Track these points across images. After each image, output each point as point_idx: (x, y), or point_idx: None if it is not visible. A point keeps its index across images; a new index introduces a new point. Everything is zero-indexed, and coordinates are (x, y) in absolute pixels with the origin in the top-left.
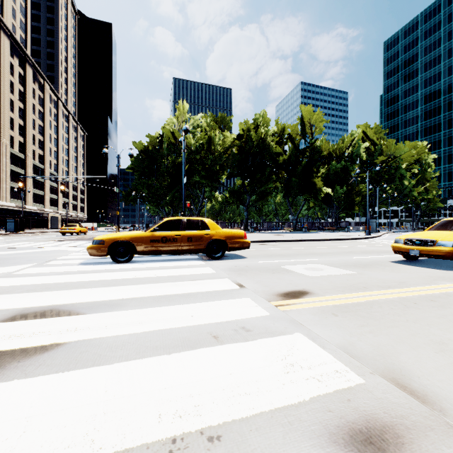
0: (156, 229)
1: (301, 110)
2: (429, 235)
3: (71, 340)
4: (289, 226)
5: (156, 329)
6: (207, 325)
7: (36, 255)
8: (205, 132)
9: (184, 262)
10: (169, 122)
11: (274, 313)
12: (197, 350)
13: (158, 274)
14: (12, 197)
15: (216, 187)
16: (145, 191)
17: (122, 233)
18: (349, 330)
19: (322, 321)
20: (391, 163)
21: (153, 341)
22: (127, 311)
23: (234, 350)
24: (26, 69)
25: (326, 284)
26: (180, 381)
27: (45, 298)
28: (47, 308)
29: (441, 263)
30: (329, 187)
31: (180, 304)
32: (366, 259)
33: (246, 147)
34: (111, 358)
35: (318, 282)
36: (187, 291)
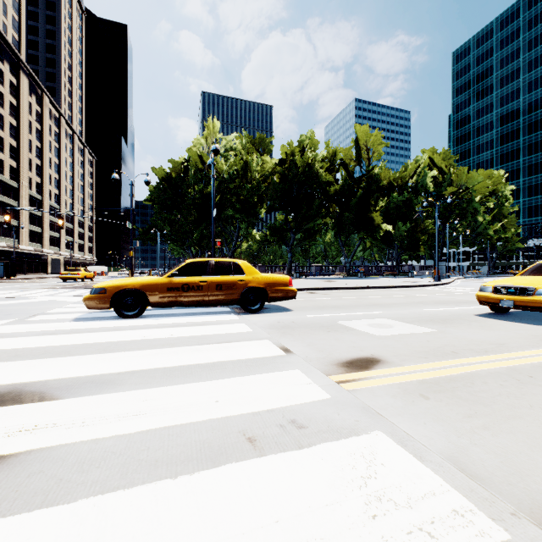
0: (174, 274)
1: (356, 131)
2: (525, 281)
3: (19, 450)
4: (342, 270)
5: (160, 426)
6: (238, 418)
7: (20, 307)
8: (240, 156)
9: (211, 317)
10: (196, 143)
11: (336, 395)
12: (220, 467)
13: (176, 333)
14: (2, 234)
15: (254, 223)
16: (167, 228)
17: (131, 279)
18: (452, 424)
19: (409, 409)
20: (462, 195)
21: (153, 449)
22: (122, 393)
23: (281, 468)
24: (20, 78)
25: (401, 348)
26: (188, 541)
27: (8, 372)
28: (4, 390)
29: (539, 317)
30: (389, 224)
31: (200, 381)
32: (443, 312)
33: (290, 175)
34: (77, 487)
35: (389, 344)
36: (213, 360)
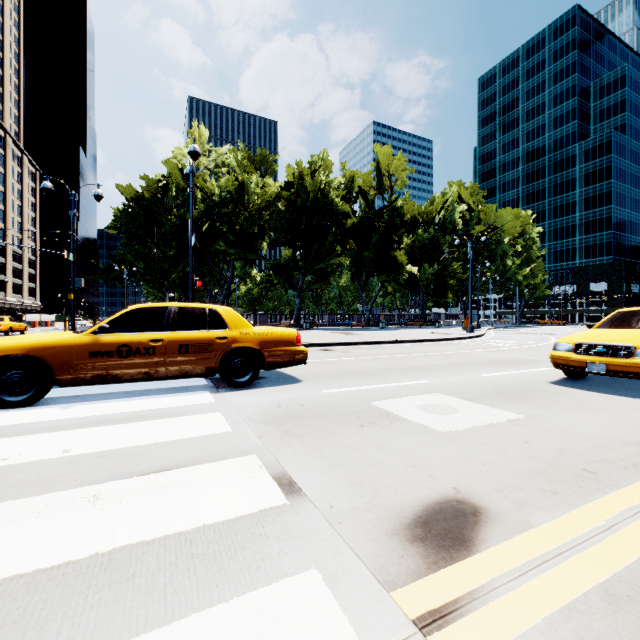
0: (103, 329)
1: (377, 154)
2: (617, 337)
3: None
4: (360, 319)
5: None
6: None
7: None
8: (235, 175)
9: (168, 400)
10: (177, 155)
11: None
12: None
13: (78, 445)
14: None
15: (253, 260)
16: (138, 264)
17: (20, 339)
18: None
19: None
20: (491, 235)
21: None
22: None
23: None
24: None
25: (497, 465)
26: None
27: None
28: None
29: (630, 384)
30: (414, 266)
31: None
32: (507, 378)
33: (299, 202)
34: None
35: (471, 454)
36: (112, 543)
